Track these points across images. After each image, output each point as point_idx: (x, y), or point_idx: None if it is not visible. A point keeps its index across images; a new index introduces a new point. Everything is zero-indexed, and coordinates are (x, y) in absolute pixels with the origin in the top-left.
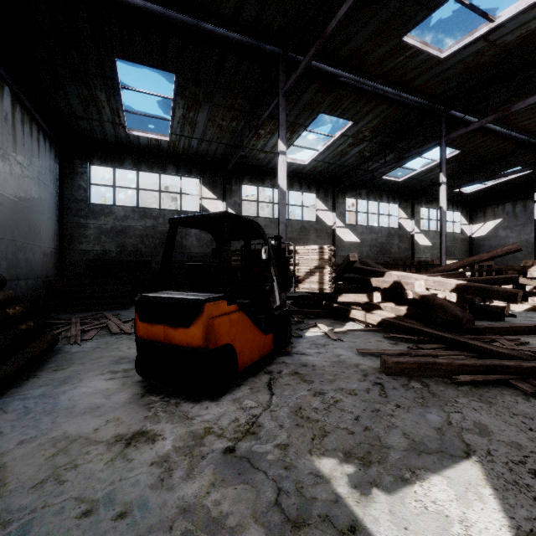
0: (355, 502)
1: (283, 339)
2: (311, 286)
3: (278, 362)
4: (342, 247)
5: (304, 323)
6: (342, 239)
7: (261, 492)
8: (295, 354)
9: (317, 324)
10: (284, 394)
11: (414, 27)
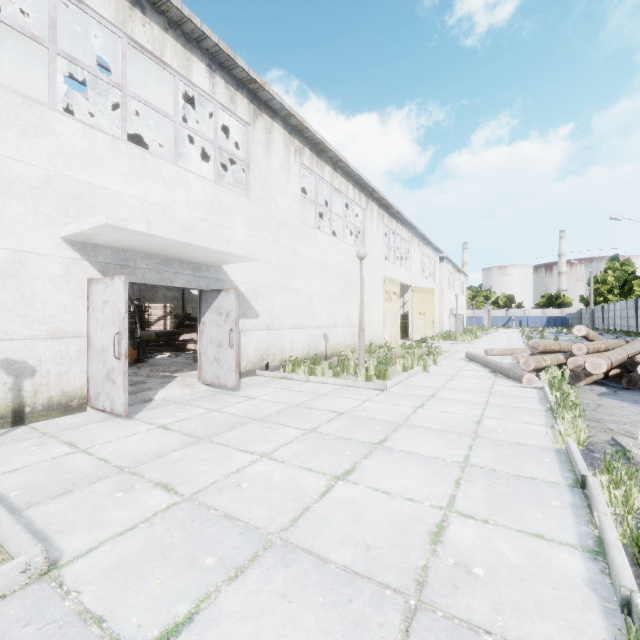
0: (170, 374)
1: (142, 355)
2: (160, 327)
3: (140, 364)
4: (192, 300)
5: (154, 354)
6: (192, 293)
7: (143, 376)
8: (150, 362)
9: (164, 353)
10: (146, 368)
11: (227, 175)
